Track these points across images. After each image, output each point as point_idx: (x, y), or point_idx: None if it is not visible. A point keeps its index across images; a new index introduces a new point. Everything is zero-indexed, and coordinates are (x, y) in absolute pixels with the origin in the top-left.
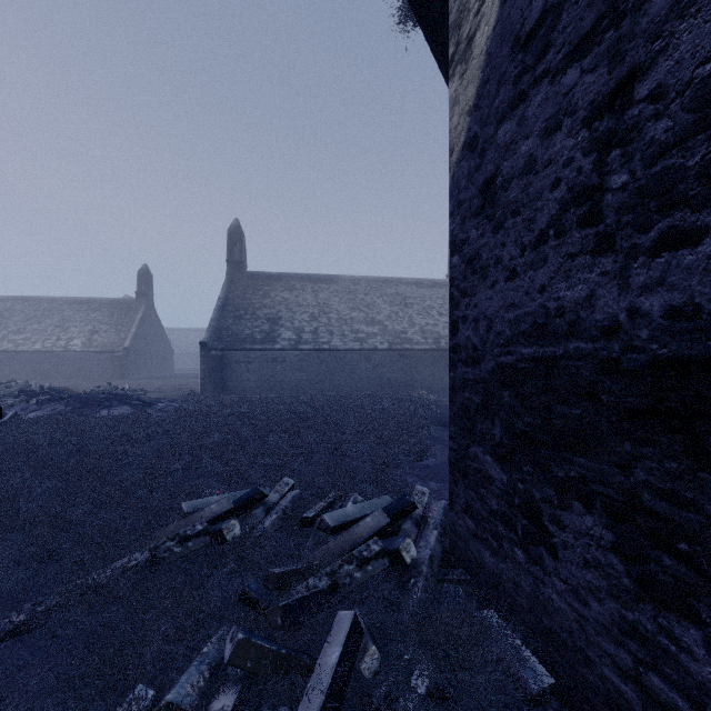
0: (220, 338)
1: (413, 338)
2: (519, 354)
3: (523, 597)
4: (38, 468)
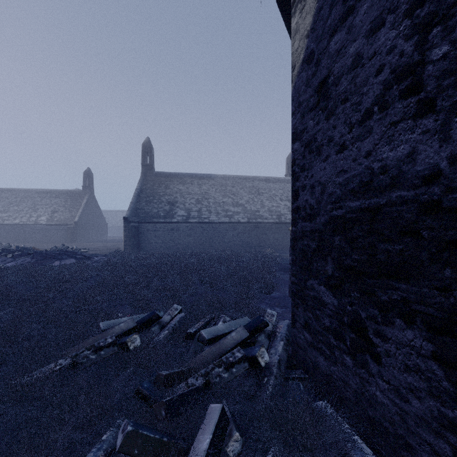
0: (137, 214)
1: (264, 215)
2: (348, 208)
3: (351, 392)
4: (2, 299)
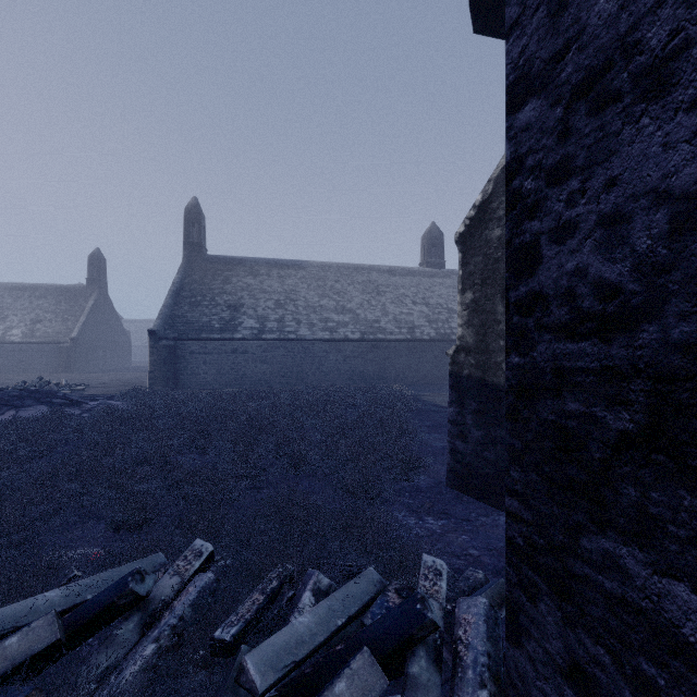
0: (173, 326)
1: (387, 327)
2: None
3: None
4: None
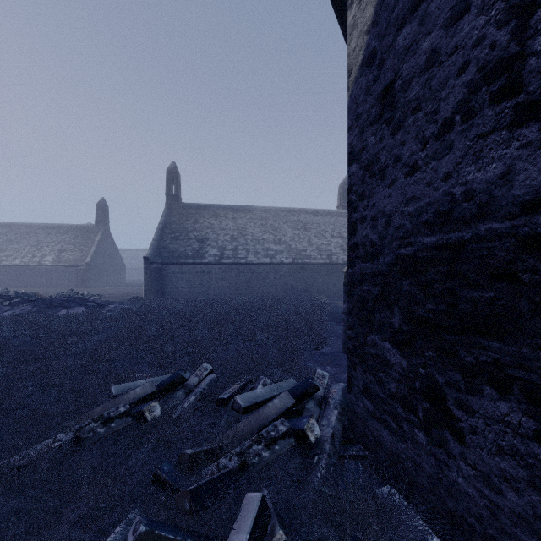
0: (160, 254)
1: (311, 254)
2: (420, 244)
3: (424, 477)
4: None
